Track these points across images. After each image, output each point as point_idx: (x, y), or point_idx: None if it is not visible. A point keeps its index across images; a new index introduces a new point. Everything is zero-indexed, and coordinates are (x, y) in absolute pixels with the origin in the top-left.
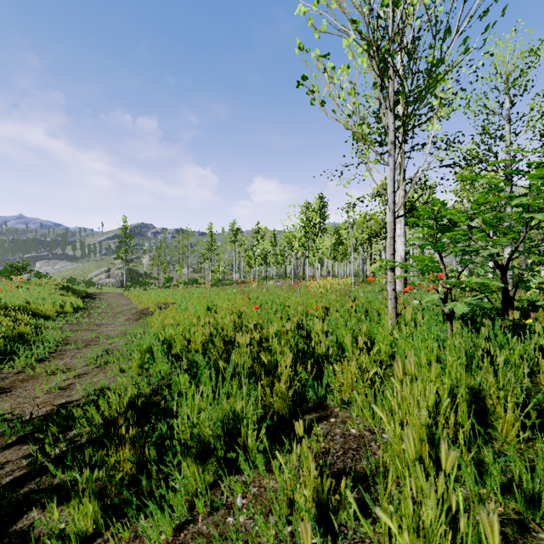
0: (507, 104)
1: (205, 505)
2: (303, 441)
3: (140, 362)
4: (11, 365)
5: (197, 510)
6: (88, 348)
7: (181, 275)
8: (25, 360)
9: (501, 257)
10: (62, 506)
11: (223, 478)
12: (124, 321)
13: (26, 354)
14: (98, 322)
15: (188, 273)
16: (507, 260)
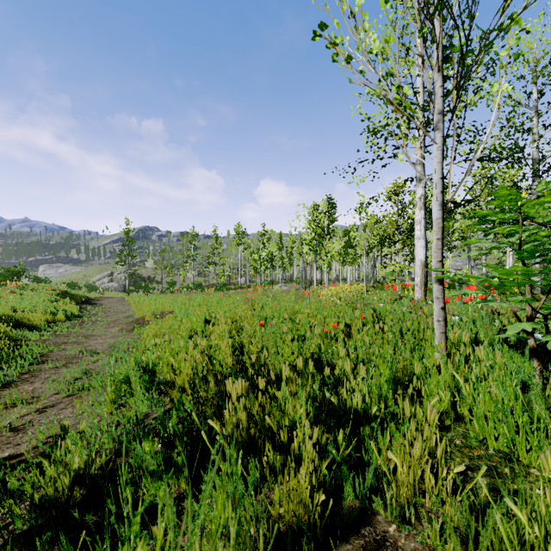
0: (534, 94)
1: None
2: None
3: (114, 396)
4: None
5: None
6: (68, 367)
7: (185, 279)
8: None
9: None
10: None
11: None
12: (117, 332)
13: None
14: (88, 333)
15: (192, 277)
16: None
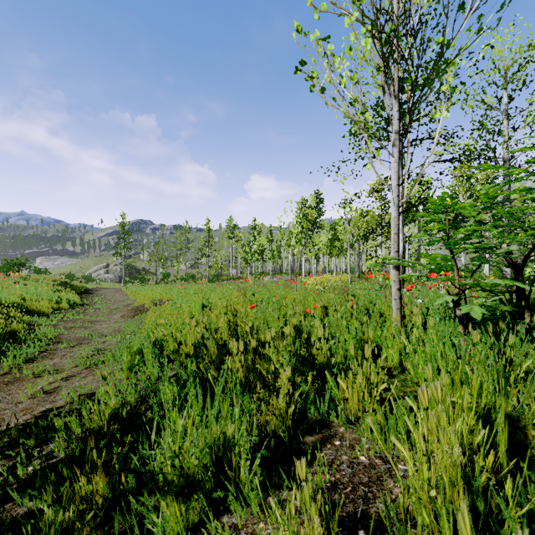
0: (505, 99)
1: None
2: (306, 489)
3: (130, 365)
4: None
5: None
6: (80, 346)
7: (179, 271)
8: (12, 361)
9: (515, 255)
10: None
11: (209, 526)
12: (119, 318)
13: (16, 353)
14: (93, 319)
15: (185, 268)
16: (525, 258)
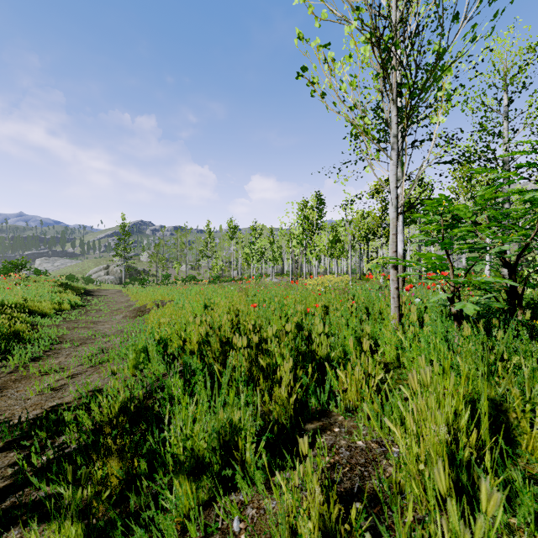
0: (505, 101)
1: (198, 528)
2: (307, 462)
3: (135, 362)
4: (4, 364)
5: (190, 534)
6: (84, 346)
7: (179, 272)
8: (18, 359)
9: (509, 255)
10: (44, 524)
11: (219, 500)
12: (121, 319)
13: (21, 352)
14: (95, 320)
15: (186, 270)
16: (517, 258)
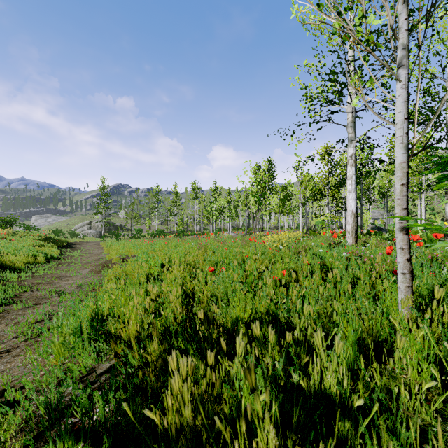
0: (447, 68)
1: None
2: None
3: (63, 346)
4: None
5: None
6: (35, 308)
7: (151, 227)
8: None
9: None
10: None
11: None
12: (87, 273)
13: None
14: (62, 274)
15: (156, 225)
16: None
